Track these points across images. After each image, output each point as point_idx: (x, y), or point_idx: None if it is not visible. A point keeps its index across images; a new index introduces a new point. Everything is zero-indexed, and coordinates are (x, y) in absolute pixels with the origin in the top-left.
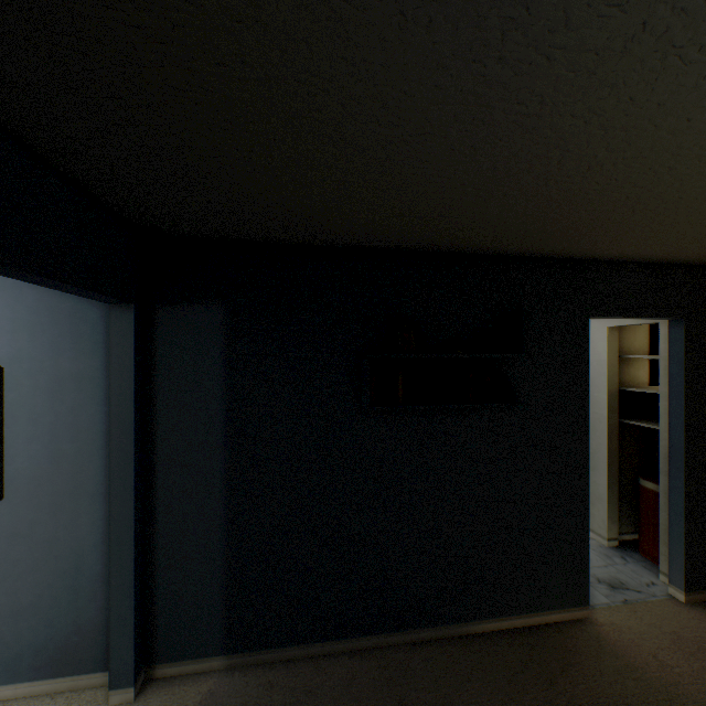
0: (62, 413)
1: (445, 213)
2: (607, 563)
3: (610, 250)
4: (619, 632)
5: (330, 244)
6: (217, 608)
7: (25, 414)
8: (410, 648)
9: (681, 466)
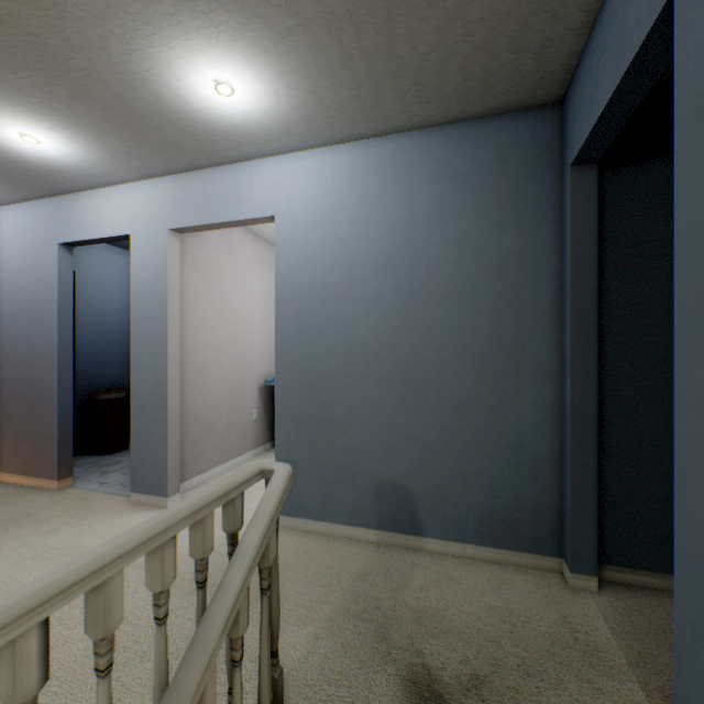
0: (502, 291)
1: None
2: None
3: None
4: None
5: None
6: None
7: (469, 292)
8: None
9: None
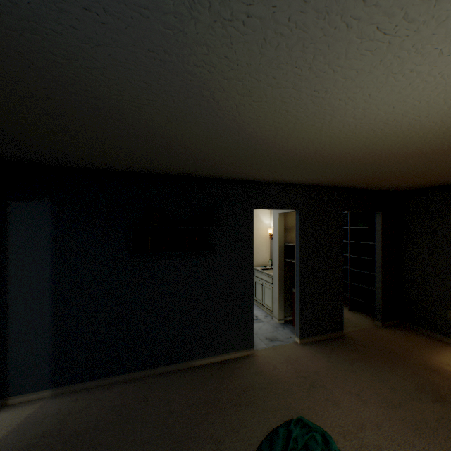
0: None
1: (160, 161)
2: (274, 330)
3: (258, 178)
4: (264, 358)
5: (114, 170)
6: (47, 363)
7: None
8: (159, 375)
9: (299, 279)
